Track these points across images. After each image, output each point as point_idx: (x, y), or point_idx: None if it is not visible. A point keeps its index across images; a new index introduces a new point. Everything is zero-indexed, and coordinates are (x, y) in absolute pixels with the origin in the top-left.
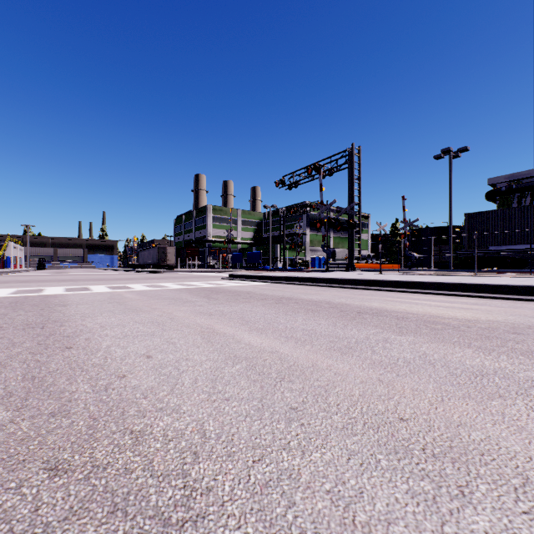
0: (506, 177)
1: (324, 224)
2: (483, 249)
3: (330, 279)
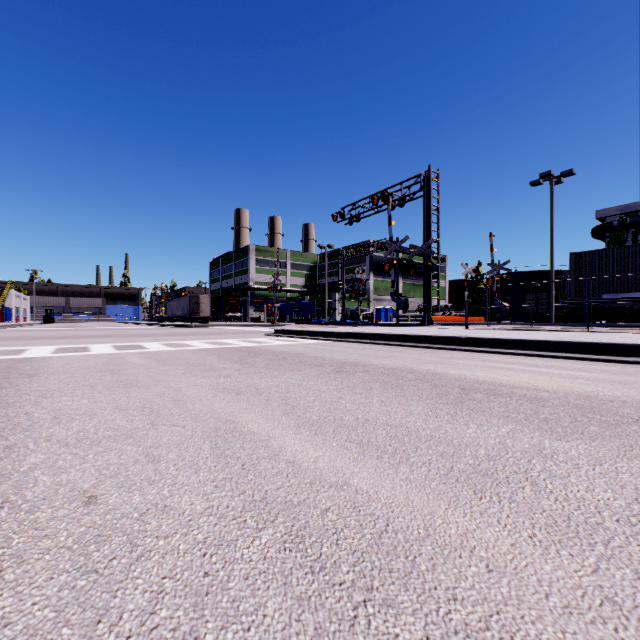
0: (618, 209)
1: (393, 266)
2: (594, 297)
3: (406, 336)
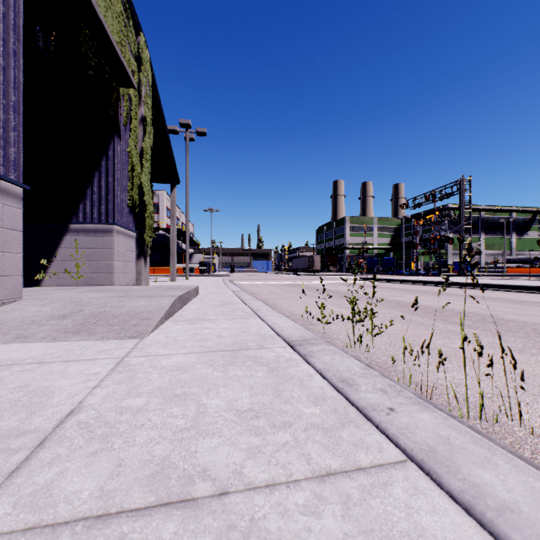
0: None
1: (437, 239)
2: None
3: (411, 281)
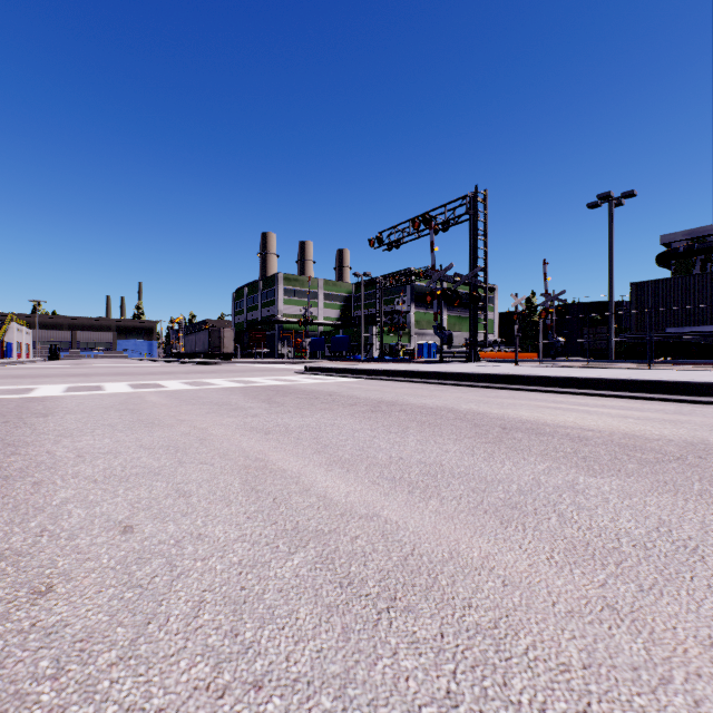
0: (685, 233)
1: (436, 297)
2: (657, 331)
3: (449, 374)
